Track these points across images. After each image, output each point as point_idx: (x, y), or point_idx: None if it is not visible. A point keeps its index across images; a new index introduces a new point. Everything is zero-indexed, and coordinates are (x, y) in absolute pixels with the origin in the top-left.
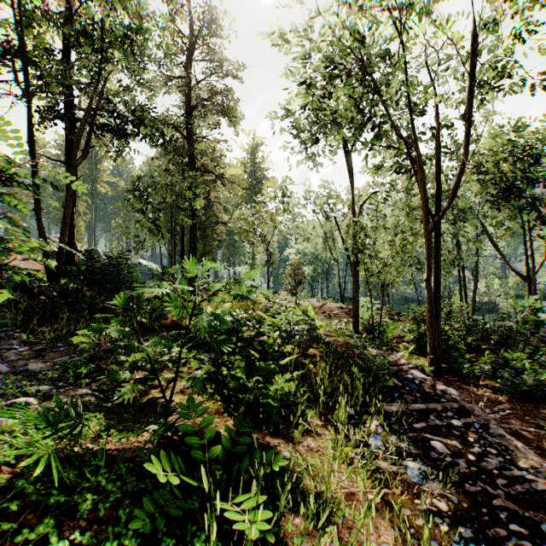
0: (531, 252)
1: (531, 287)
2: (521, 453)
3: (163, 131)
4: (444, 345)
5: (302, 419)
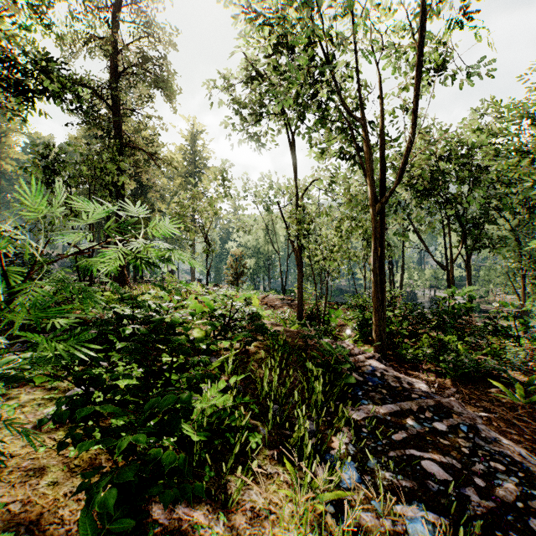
0: (450, 244)
1: (451, 276)
2: (533, 465)
3: (78, 91)
4: (387, 331)
5: (243, 450)
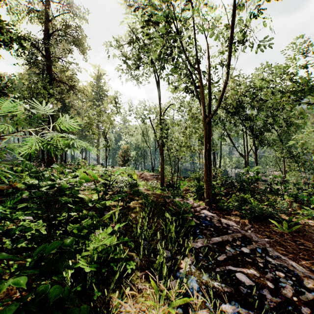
0: (246, 143)
1: (247, 161)
2: (300, 272)
3: (21, 43)
4: (212, 193)
5: (122, 274)
